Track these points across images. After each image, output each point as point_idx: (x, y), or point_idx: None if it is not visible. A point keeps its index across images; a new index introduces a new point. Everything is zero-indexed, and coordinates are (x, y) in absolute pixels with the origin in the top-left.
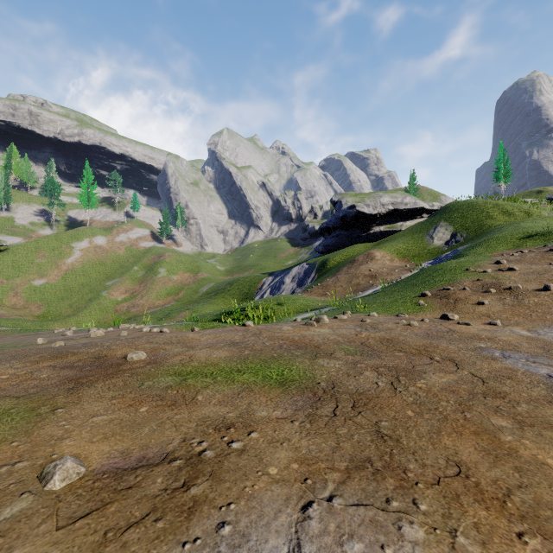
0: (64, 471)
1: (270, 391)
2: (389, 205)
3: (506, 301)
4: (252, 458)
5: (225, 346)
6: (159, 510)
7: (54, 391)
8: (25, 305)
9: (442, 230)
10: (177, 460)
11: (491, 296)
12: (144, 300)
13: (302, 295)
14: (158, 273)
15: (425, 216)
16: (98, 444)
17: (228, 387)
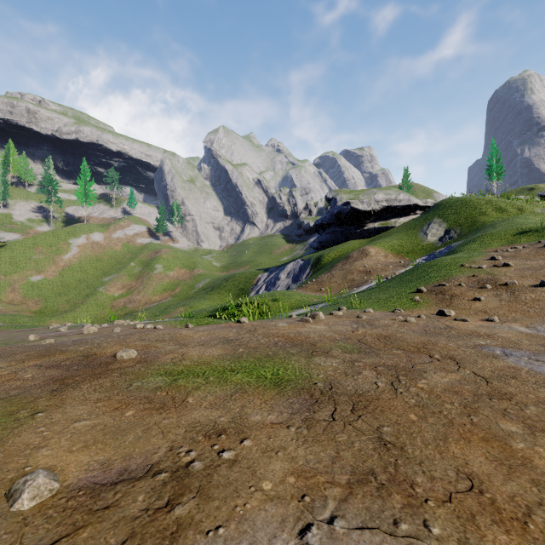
0: (34, 488)
1: (265, 393)
2: (383, 201)
3: (503, 297)
4: (245, 470)
5: (219, 343)
6: (137, 536)
7: (37, 393)
8: (22, 301)
9: (436, 226)
10: (162, 472)
11: (487, 292)
12: (141, 295)
13: (297, 290)
14: (155, 269)
15: (419, 213)
16: (78, 454)
17: (220, 388)
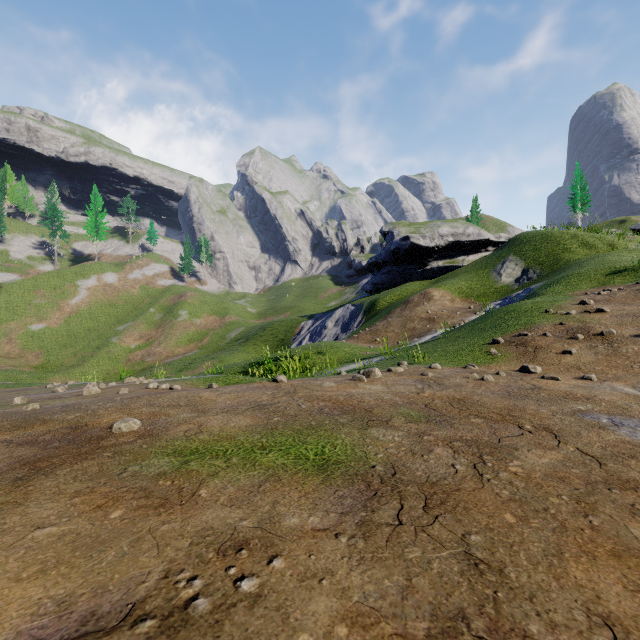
0: None
1: (305, 481)
2: (448, 236)
3: (599, 350)
4: (272, 613)
5: (249, 409)
6: None
7: None
8: (20, 354)
9: (512, 265)
10: (147, 619)
11: (579, 344)
12: (162, 347)
13: (348, 341)
14: (178, 316)
15: (491, 249)
16: (27, 584)
17: (246, 474)
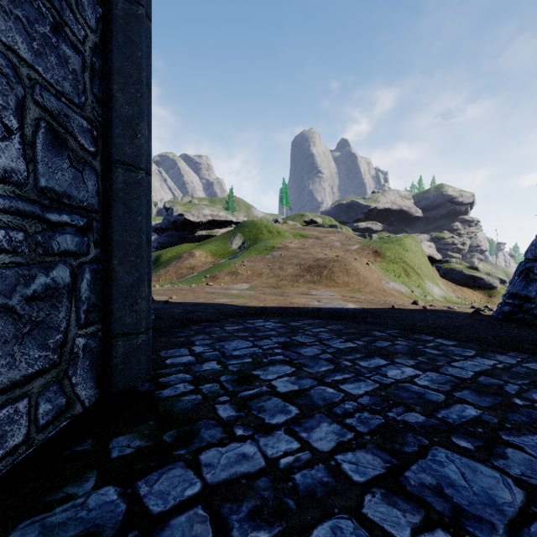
0: None
1: None
2: (209, 216)
3: (232, 278)
4: None
5: None
6: None
7: None
8: None
9: (238, 239)
10: None
11: (229, 276)
12: None
13: None
14: None
15: (234, 226)
16: None
17: None
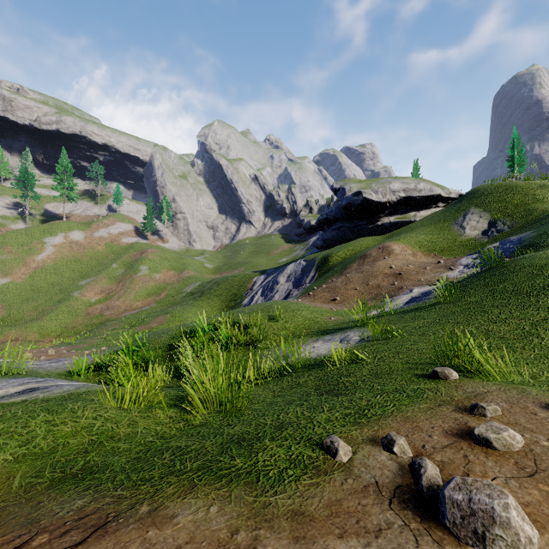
0: None
1: None
2: (400, 191)
3: None
4: None
5: None
6: None
7: None
8: None
9: (475, 217)
10: None
11: None
12: (121, 301)
13: (303, 300)
14: (139, 271)
15: (441, 205)
16: None
17: None
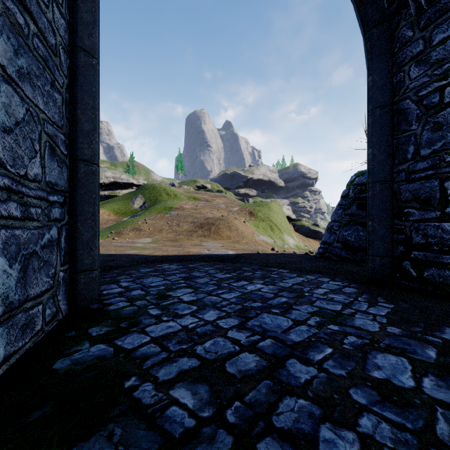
0: None
1: None
2: (111, 178)
3: (136, 233)
4: None
5: None
6: None
7: None
8: None
9: (139, 199)
10: None
11: (133, 232)
12: None
13: None
14: None
15: (135, 188)
16: None
17: None
